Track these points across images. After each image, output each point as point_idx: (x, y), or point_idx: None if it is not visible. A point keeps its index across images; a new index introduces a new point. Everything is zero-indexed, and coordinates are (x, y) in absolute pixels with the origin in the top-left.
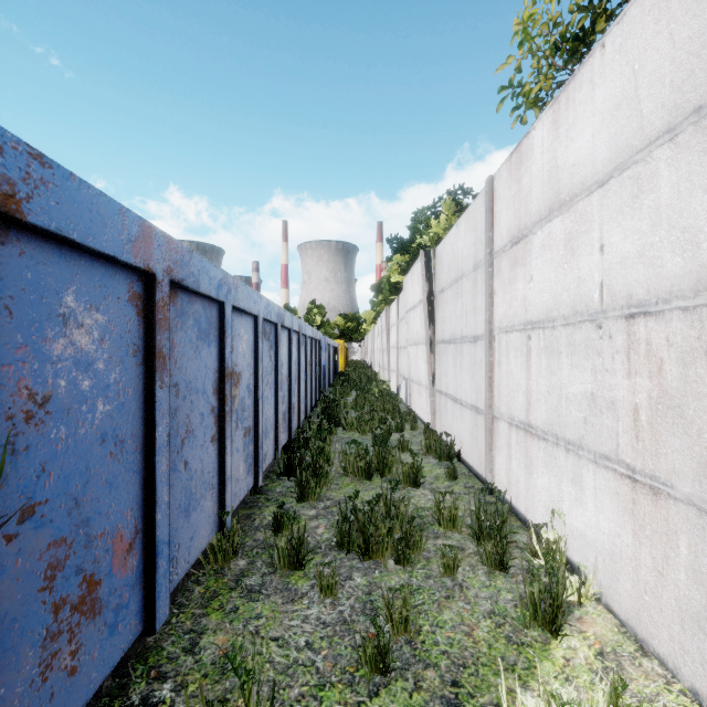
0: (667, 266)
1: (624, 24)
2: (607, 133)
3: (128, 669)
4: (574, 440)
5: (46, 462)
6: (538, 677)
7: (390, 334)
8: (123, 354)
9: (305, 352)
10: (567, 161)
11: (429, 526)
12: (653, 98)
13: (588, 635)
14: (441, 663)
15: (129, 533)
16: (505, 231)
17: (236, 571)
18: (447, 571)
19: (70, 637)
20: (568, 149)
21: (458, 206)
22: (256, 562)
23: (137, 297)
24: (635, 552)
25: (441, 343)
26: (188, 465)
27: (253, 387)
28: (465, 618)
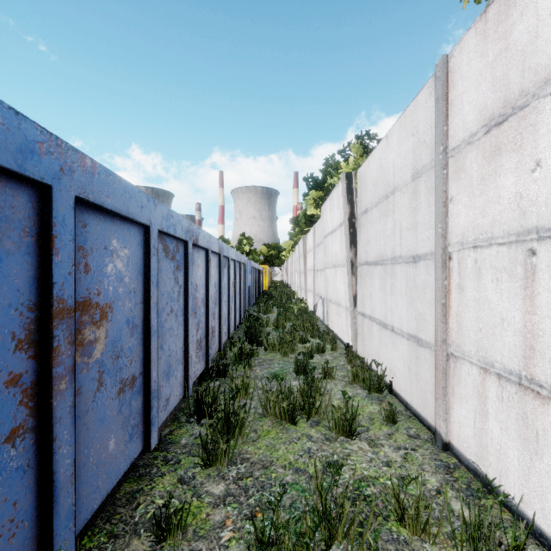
0: None
1: None
2: None
3: None
4: None
5: None
6: None
7: (307, 258)
8: None
9: (228, 274)
10: None
11: (382, 522)
12: None
13: None
14: None
15: None
16: (473, 115)
17: None
18: None
19: None
20: None
21: (365, 149)
22: None
23: None
24: None
25: (364, 264)
26: None
27: (142, 320)
28: None
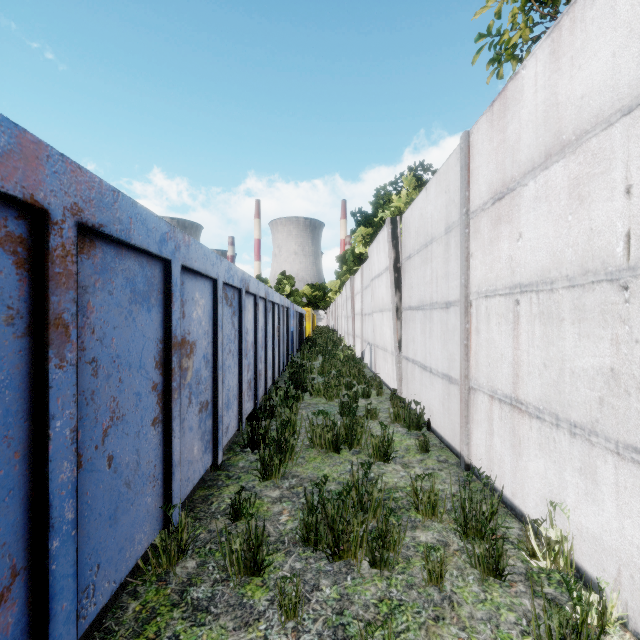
0: None
1: None
2: (637, 45)
3: None
4: (584, 423)
5: None
6: None
7: (354, 301)
8: None
9: (272, 319)
10: (572, 94)
11: (404, 512)
12: None
13: None
14: None
15: None
16: (485, 187)
17: (183, 577)
18: (433, 579)
19: None
20: (574, 80)
21: (419, 181)
22: (208, 564)
23: (16, 241)
24: None
25: (408, 309)
26: (114, 460)
27: (212, 356)
28: None
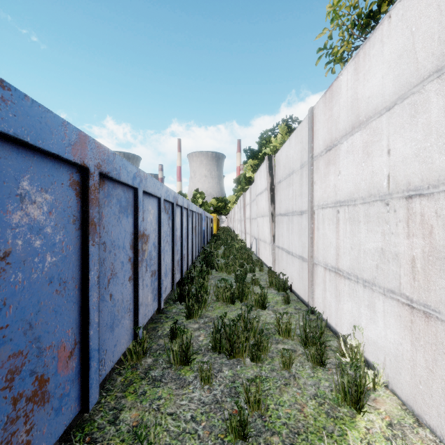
0: (436, 163)
1: (405, 1)
2: (392, 74)
3: (70, 436)
4: (369, 279)
5: (7, 298)
6: (349, 442)
7: (246, 210)
8: (65, 222)
9: (191, 222)
10: (364, 95)
11: (272, 335)
12: (425, 50)
13: (381, 411)
14: (282, 431)
15: (70, 344)
16: (321, 142)
17: (145, 366)
18: (285, 366)
19: (25, 420)
20: (365, 87)
21: (289, 128)
22: (159, 360)
23: (76, 183)
24: (413, 356)
25: (279, 215)
26: (112, 297)
27: (157, 244)
28: (298, 399)
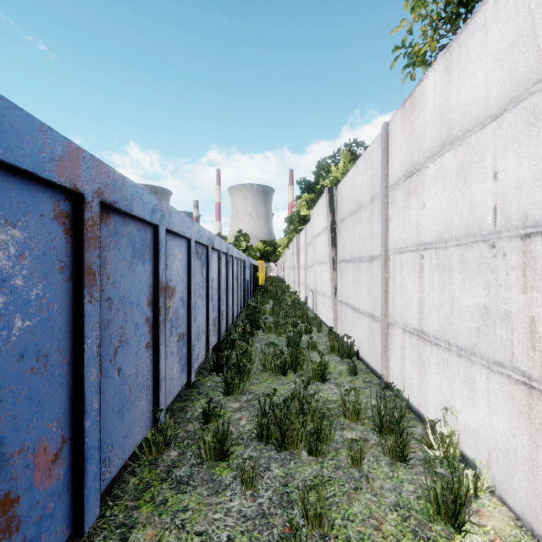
0: None
1: None
2: (500, 70)
3: None
4: (467, 346)
5: None
6: None
7: (300, 255)
8: (47, 270)
9: (232, 270)
10: (459, 101)
11: (336, 418)
12: None
13: (487, 530)
14: None
15: (55, 443)
16: (399, 167)
17: (168, 462)
18: (354, 463)
19: None
20: (460, 90)
21: (353, 155)
22: (186, 453)
23: (64, 216)
24: (532, 454)
25: (342, 262)
26: (122, 371)
27: (186, 299)
28: (373, 510)
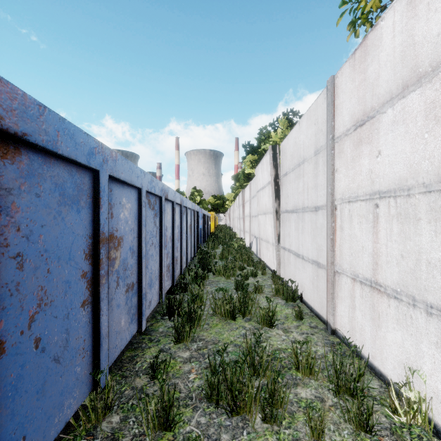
0: None
1: None
2: None
3: None
4: (440, 305)
5: None
6: None
7: (245, 207)
8: None
9: (186, 219)
10: (428, 34)
11: (287, 370)
12: None
13: None
14: None
15: None
16: (348, 118)
17: (108, 432)
18: (315, 434)
19: None
20: (430, 21)
21: (290, 122)
22: (129, 419)
23: None
24: None
25: (285, 212)
26: (42, 341)
27: (137, 248)
28: None
